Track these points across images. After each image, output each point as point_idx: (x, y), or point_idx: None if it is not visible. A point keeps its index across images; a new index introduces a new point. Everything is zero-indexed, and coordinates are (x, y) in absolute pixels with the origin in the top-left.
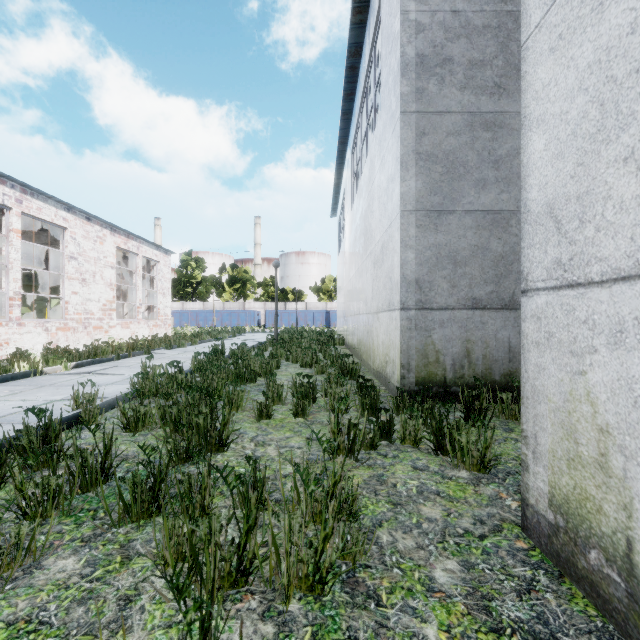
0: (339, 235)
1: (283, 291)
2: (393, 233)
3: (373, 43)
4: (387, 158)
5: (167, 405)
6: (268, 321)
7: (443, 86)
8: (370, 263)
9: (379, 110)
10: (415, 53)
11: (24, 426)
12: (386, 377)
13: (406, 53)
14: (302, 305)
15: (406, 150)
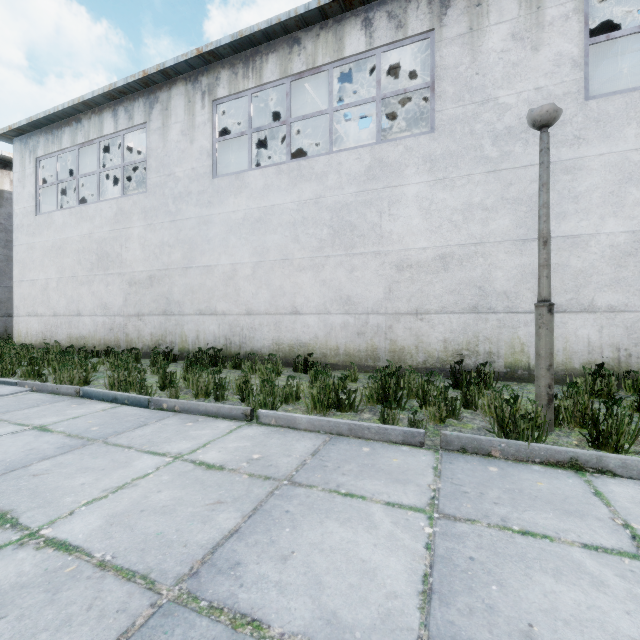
0: None
1: None
2: None
3: None
4: None
5: None
6: None
7: None
8: None
9: None
10: None
11: None
12: None
13: None
14: None
15: None
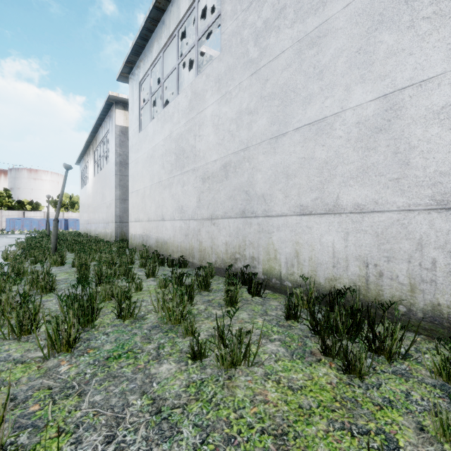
0: (82, 178)
1: (20, 202)
2: (113, 202)
3: (106, 133)
4: (111, 180)
5: (59, 244)
6: (9, 226)
7: (126, 169)
8: (105, 206)
9: (108, 138)
10: (119, 160)
11: (26, 248)
12: (111, 241)
13: (117, 160)
14: (41, 214)
15: (117, 184)
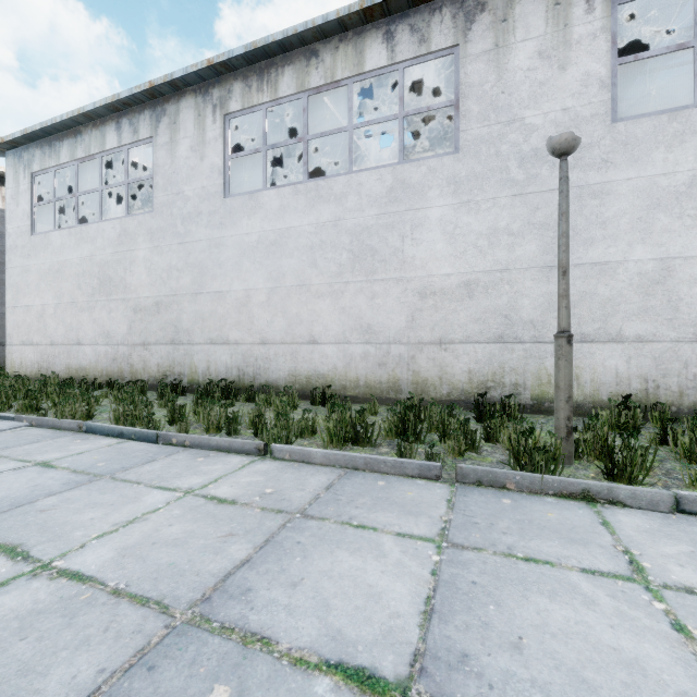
0: None
1: None
2: None
3: None
4: None
5: None
6: None
7: None
8: None
9: None
10: None
11: None
12: None
13: None
14: None
15: None
